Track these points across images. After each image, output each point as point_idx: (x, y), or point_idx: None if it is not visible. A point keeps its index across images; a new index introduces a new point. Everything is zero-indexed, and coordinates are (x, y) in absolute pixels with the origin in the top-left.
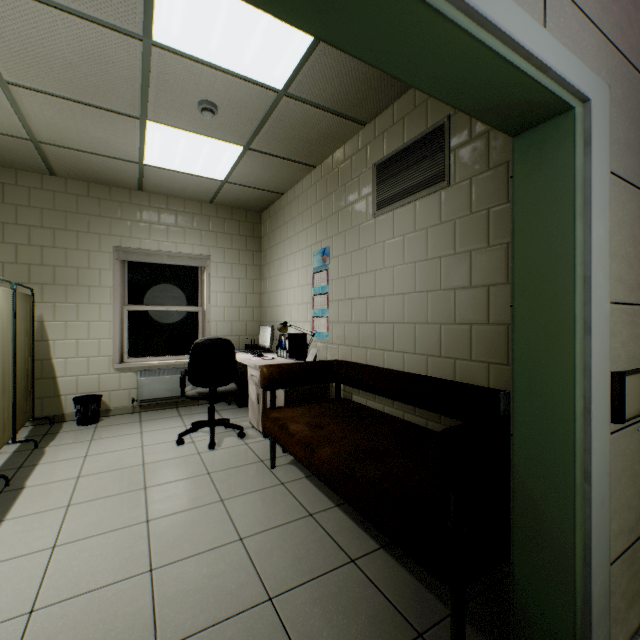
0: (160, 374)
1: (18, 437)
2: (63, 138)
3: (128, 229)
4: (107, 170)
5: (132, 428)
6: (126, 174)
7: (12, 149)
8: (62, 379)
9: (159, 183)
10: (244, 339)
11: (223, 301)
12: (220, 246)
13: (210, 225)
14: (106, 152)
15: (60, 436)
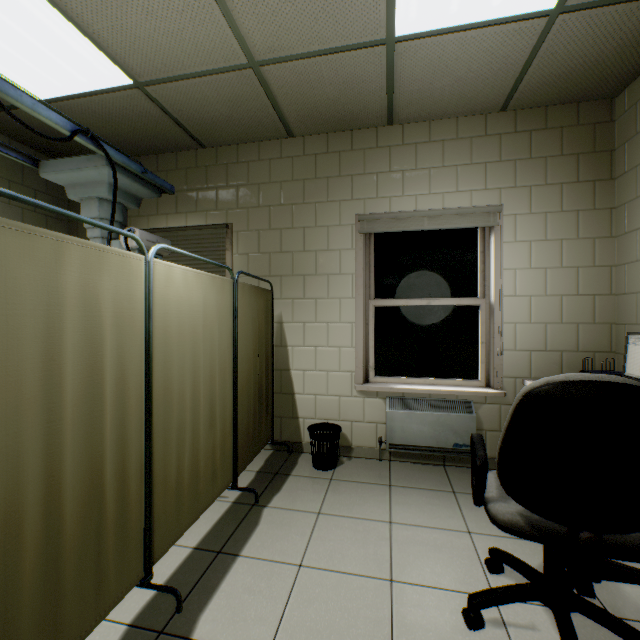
0: (417, 407)
1: (251, 468)
2: (278, 33)
3: (373, 187)
4: (343, 91)
5: (376, 502)
6: (368, 88)
7: (241, 101)
8: (299, 396)
9: (417, 89)
10: (571, 358)
11: (526, 285)
12: (520, 185)
13: (500, 151)
14: (336, 37)
15: (287, 484)
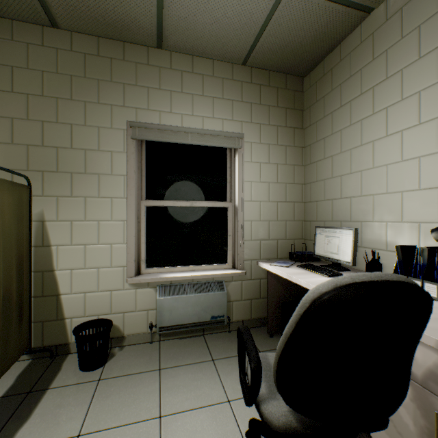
0: (183, 291)
1: None
2: None
3: (145, 99)
4: None
5: (146, 395)
6: None
7: None
8: (66, 297)
9: (184, 17)
10: (282, 244)
11: (258, 194)
12: (254, 122)
13: (242, 94)
14: None
15: (42, 405)
